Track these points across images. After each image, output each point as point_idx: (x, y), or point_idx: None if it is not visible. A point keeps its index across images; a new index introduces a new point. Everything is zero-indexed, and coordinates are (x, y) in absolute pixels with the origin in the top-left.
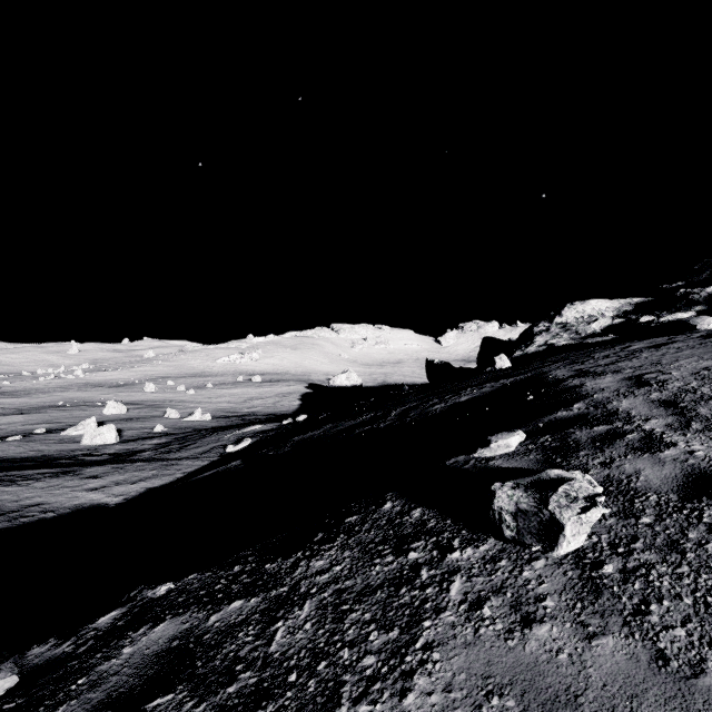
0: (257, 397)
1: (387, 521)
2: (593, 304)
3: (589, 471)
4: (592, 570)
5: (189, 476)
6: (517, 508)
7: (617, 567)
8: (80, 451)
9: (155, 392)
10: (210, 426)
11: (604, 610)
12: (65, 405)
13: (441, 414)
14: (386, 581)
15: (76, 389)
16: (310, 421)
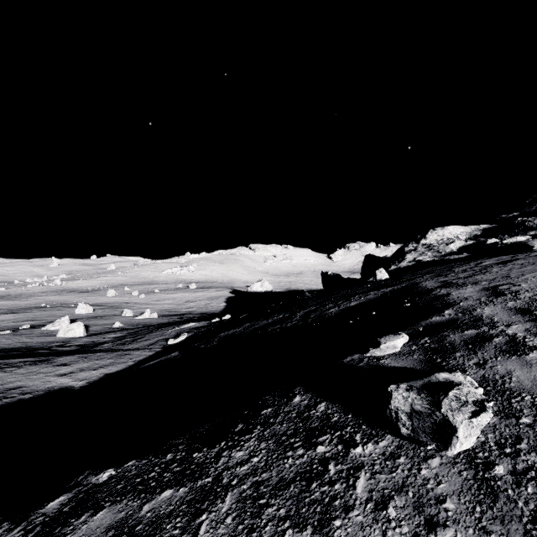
0: (193, 300)
1: (297, 414)
2: (450, 229)
3: (466, 371)
4: (485, 470)
5: (138, 364)
6: (412, 409)
7: (508, 469)
8: (55, 343)
9: (115, 296)
10: (157, 323)
11: (503, 515)
12: (46, 306)
13: (335, 316)
14: (298, 475)
15: (55, 294)
16: (233, 319)
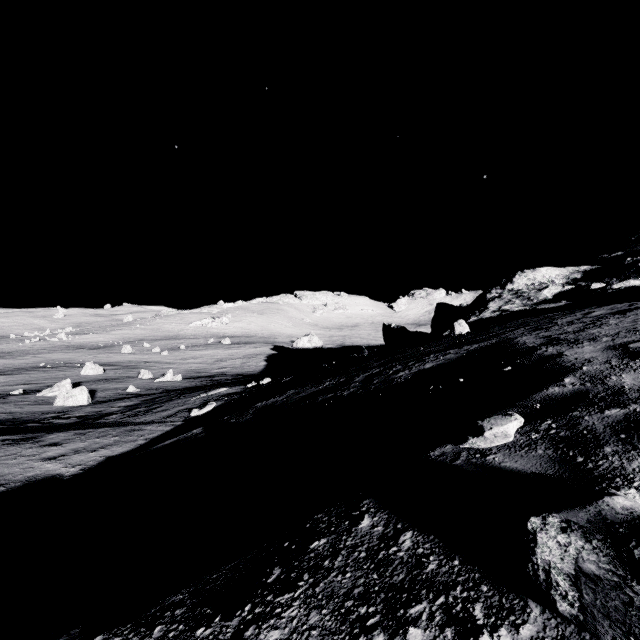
0: (226, 358)
1: (367, 552)
2: (543, 271)
3: (632, 480)
4: None
5: (151, 443)
6: (579, 569)
7: None
8: (50, 413)
9: (131, 353)
10: (181, 387)
11: None
12: (46, 366)
13: (406, 382)
14: None
15: (58, 351)
16: (274, 384)
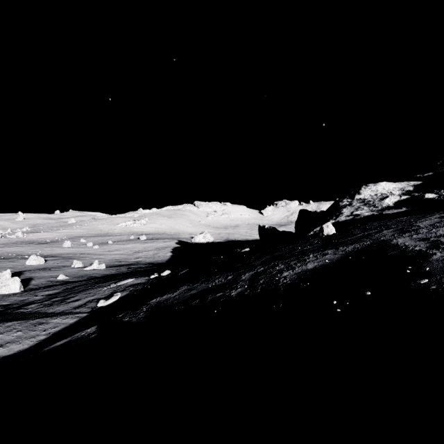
0: (142, 250)
1: None
2: (383, 185)
3: None
4: None
5: (50, 339)
6: None
7: None
8: None
9: (70, 247)
10: (102, 274)
11: None
12: (0, 258)
13: (293, 284)
14: None
15: (14, 246)
16: (172, 276)
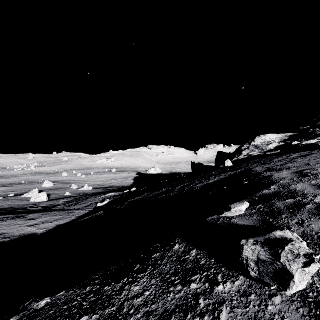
0: (114, 179)
1: (176, 258)
2: (269, 136)
3: (291, 228)
4: (316, 308)
5: (78, 219)
6: (258, 258)
7: None
8: (29, 205)
9: (67, 176)
10: (91, 192)
11: None
12: (25, 182)
13: (200, 189)
14: (177, 307)
15: (31, 175)
16: (137, 191)
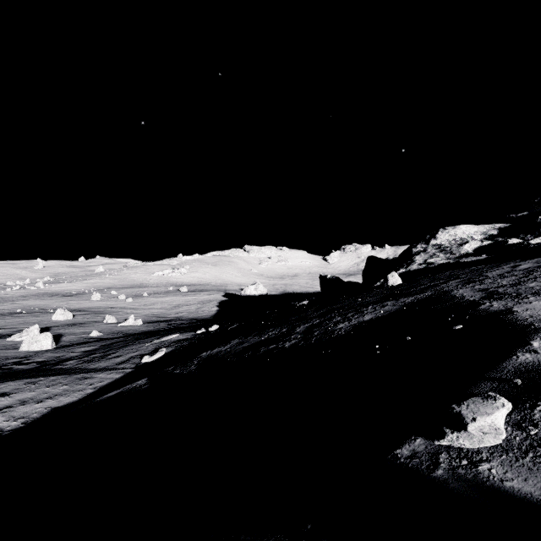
0: (183, 304)
1: None
2: (463, 228)
3: None
4: None
5: (98, 392)
6: None
7: None
8: (13, 358)
9: (100, 300)
10: (140, 331)
11: None
12: (22, 312)
13: (347, 335)
14: None
15: (35, 298)
16: (221, 331)
